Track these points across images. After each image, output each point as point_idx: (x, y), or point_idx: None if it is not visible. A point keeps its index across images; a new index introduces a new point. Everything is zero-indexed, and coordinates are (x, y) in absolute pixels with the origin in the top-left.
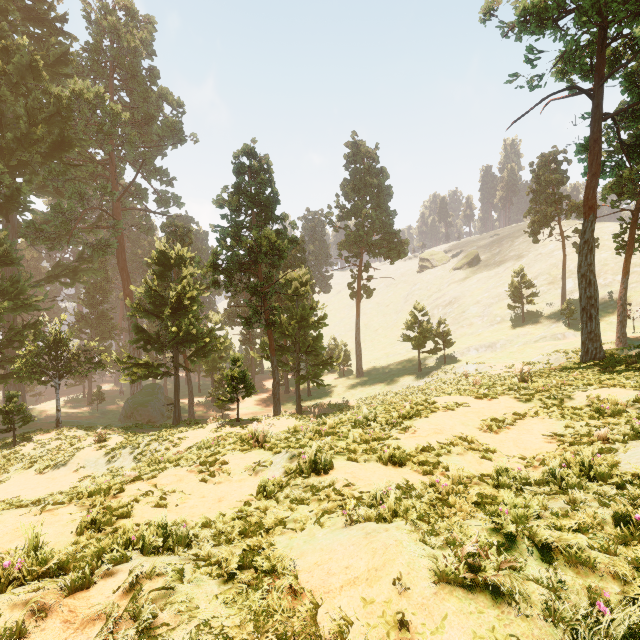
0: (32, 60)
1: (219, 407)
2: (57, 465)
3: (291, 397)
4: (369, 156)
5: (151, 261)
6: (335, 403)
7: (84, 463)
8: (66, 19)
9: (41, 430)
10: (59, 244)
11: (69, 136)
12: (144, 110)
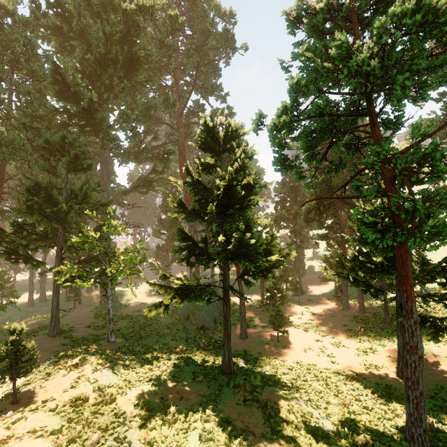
0: None
1: (274, 329)
2: None
3: (356, 318)
4: None
5: (196, 146)
6: None
7: None
8: None
9: (80, 354)
10: (142, 162)
11: (137, 52)
12: (201, 28)
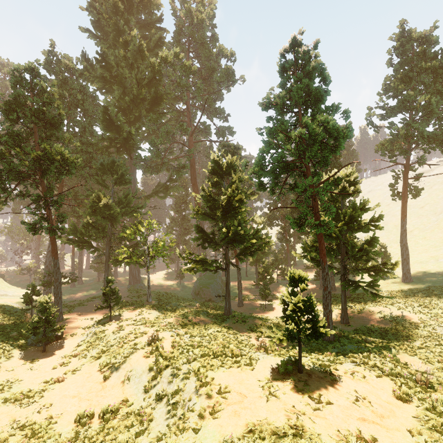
0: (139, 45)
1: (262, 298)
2: (112, 366)
3: None
4: (423, 40)
5: (207, 171)
6: (386, 312)
7: (131, 373)
8: (162, 19)
9: (134, 304)
10: (159, 171)
11: (160, 92)
12: (208, 66)
